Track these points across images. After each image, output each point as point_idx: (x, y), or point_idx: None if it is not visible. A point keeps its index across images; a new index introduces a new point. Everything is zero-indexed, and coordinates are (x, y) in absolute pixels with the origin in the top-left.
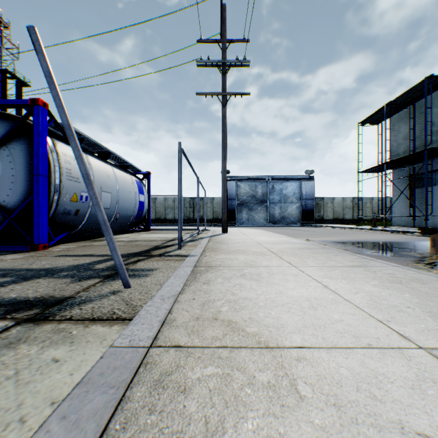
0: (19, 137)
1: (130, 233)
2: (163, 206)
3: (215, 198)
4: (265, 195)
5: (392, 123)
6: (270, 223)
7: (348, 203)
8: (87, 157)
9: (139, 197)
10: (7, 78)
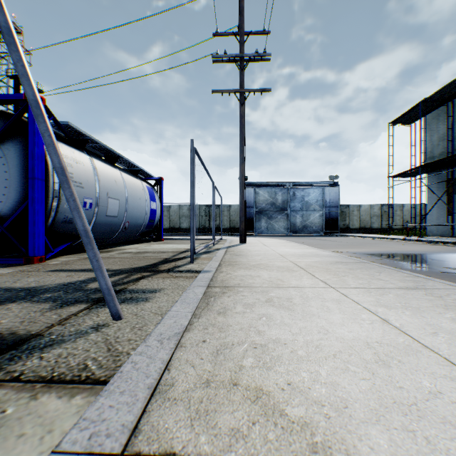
0: (13, 137)
1: (141, 243)
2: (177, 214)
3: (232, 206)
4: (285, 202)
5: (427, 123)
6: (291, 232)
7: (375, 211)
8: (91, 160)
9: (150, 204)
10: (20, 84)
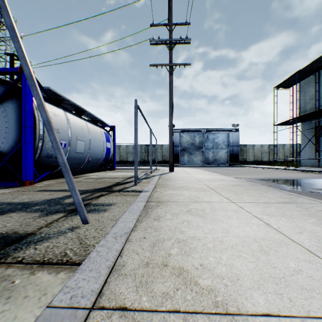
0: (11, 98)
1: (100, 171)
2: (125, 151)
3: (163, 145)
4: (201, 143)
5: (301, 87)
6: (205, 164)
7: (265, 149)
8: (65, 114)
9: (106, 144)
10: (14, 59)
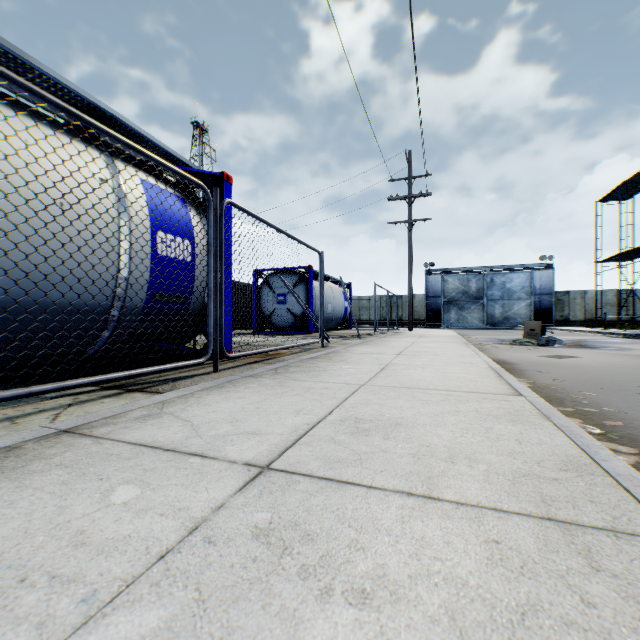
0: (301, 283)
1: (338, 330)
2: (357, 306)
3: (416, 296)
4: (480, 290)
5: None
6: (488, 325)
7: (608, 298)
8: None
9: (344, 304)
10: None
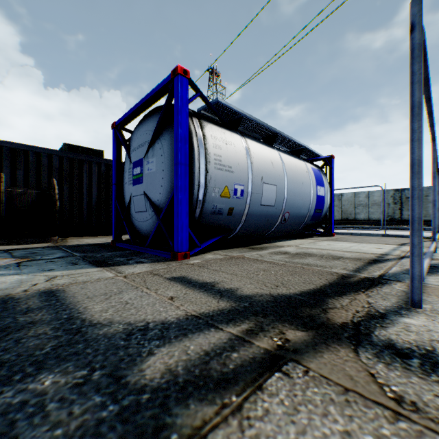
0: (168, 126)
1: (304, 237)
2: (351, 203)
3: None
4: None
5: None
6: None
7: None
8: (244, 141)
9: (316, 190)
10: None
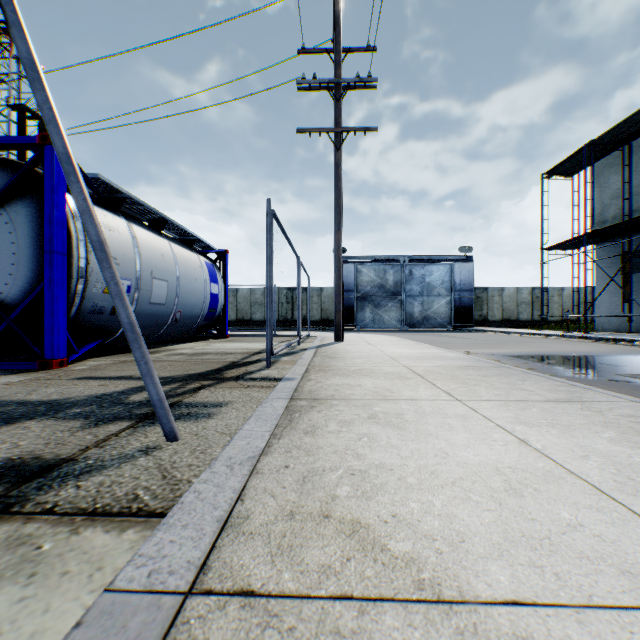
0: (24, 195)
1: (197, 341)
2: (248, 301)
3: (324, 290)
4: (398, 284)
5: (595, 174)
6: (407, 326)
7: (524, 296)
8: (130, 227)
9: (210, 287)
10: (27, 118)
